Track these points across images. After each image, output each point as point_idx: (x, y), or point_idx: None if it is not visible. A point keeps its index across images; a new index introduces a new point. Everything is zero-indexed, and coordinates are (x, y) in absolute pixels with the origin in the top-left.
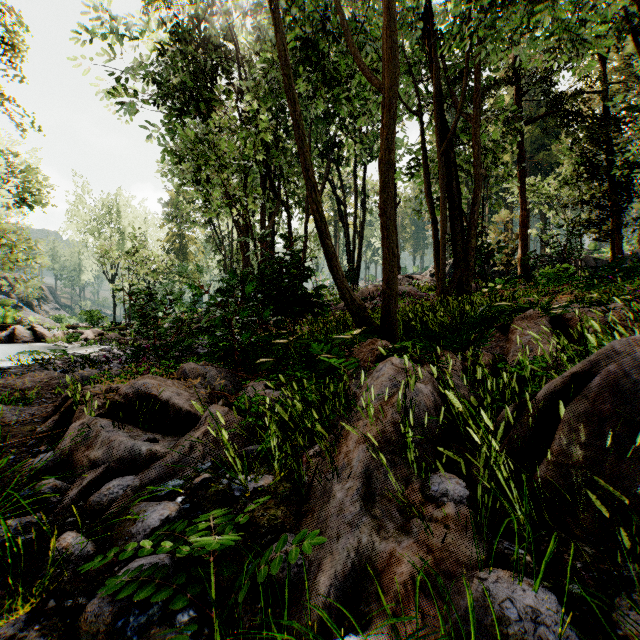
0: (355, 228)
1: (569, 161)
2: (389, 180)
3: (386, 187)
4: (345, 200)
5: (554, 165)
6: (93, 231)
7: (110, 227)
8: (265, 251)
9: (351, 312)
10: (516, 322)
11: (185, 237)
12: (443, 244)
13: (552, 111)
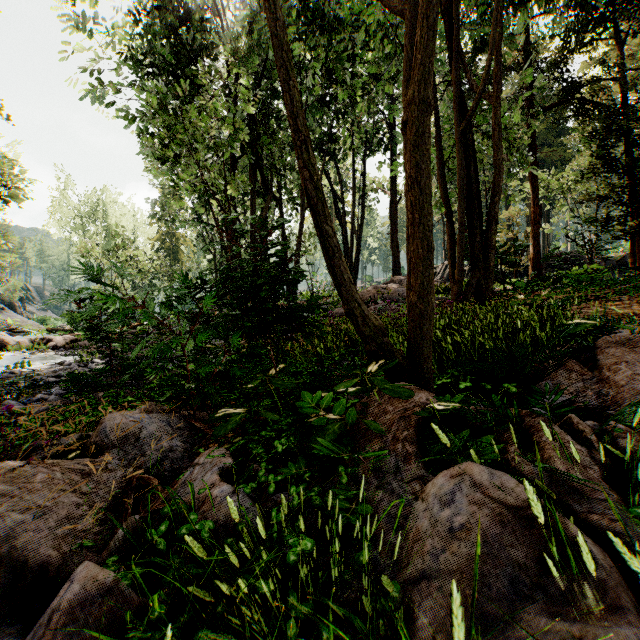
0: (353, 226)
1: (582, 154)
2: (424, 131)
3: (419, 142)
4: (342, 196)
5: (558, 162)
6: (77, 229)
7: (96, 225)
8: (255, 249)
9: (362, 336)
10: (607, 350)
11: (176, 236)
12: (460, 241)
13: (567, 99)
